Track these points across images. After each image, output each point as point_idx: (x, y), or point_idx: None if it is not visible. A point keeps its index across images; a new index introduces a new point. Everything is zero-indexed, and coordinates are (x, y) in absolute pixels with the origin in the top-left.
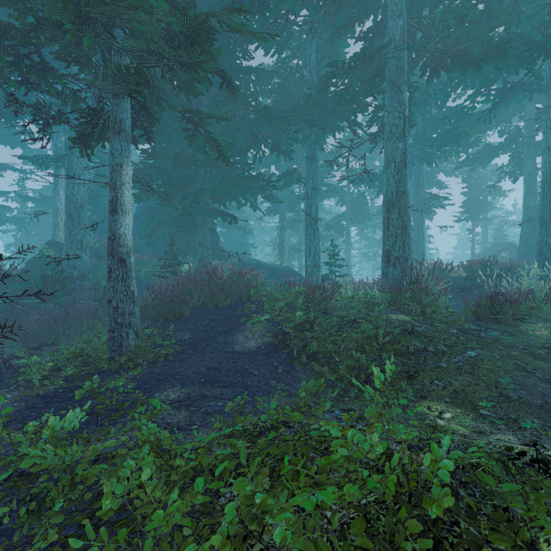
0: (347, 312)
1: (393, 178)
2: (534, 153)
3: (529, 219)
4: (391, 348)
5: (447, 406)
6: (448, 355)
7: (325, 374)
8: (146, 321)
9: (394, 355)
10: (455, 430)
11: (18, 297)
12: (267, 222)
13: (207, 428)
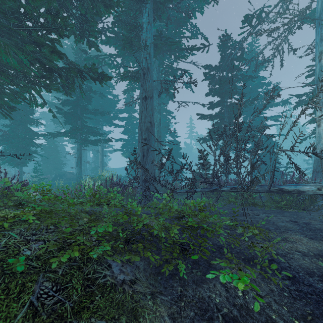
0: None
1: None
2: None
3: None
4: None
5: None
6: None
7: None
8: None
9: None
10: None
11: None
12: None
13: None
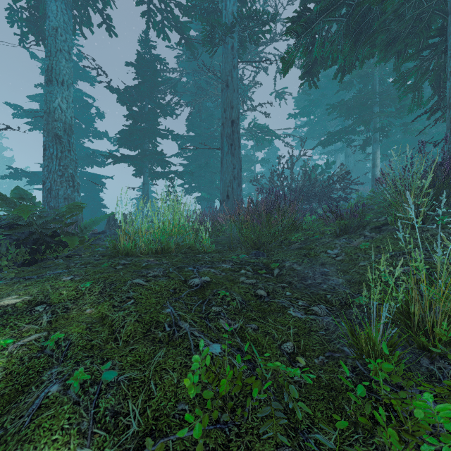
0: None
1: None
2: None
3: None
4: None
5: None
6: None
7: None
8: None
9: None
10: None
11: None
12: None
13: None
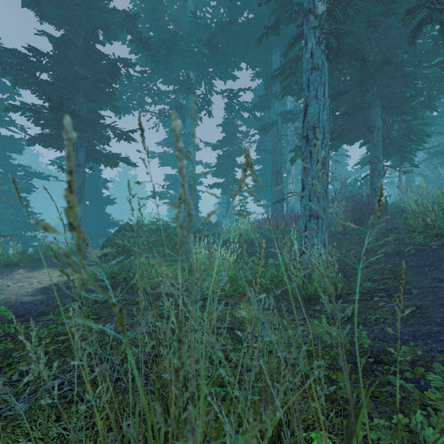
0: None
1: None
2: None
3: None
4: None
5: None
6: None
7: None
8: None
9: None
10: None
11: None
12: None
13: None
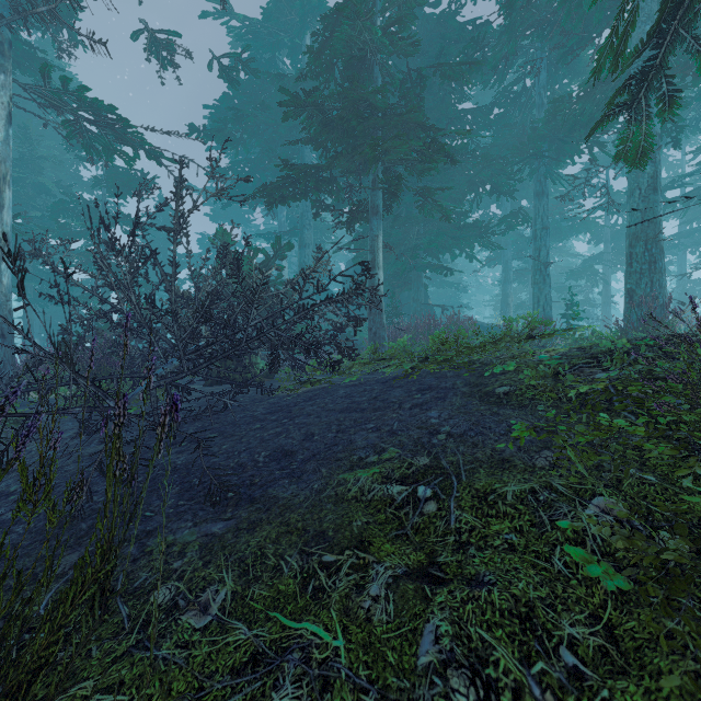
0: None
1: (638, 207)
2: None
3: None
4: None
5: None
6: None
7: None
8: None
9: None
10: None
11: None
12: (486, 276)
13: None
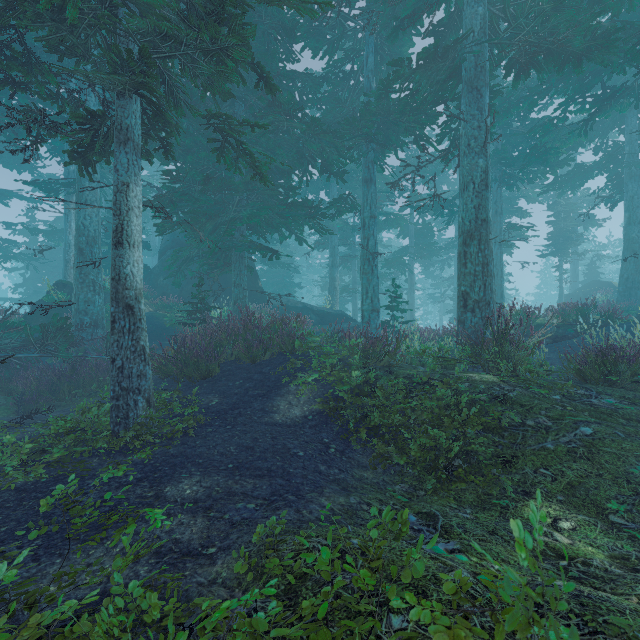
0: (416, 371)
1: (472, 203)
2: (637, 174)
3: (637, 254)
4: (477, 421)
5: (562, 509)
6: (555, 433)
7: (391, 457)
8: (167, 380)
9: (482, 431)
10: (588, 556)
11: (15, 349)
12: (315, 258)
13: (228, 554)
